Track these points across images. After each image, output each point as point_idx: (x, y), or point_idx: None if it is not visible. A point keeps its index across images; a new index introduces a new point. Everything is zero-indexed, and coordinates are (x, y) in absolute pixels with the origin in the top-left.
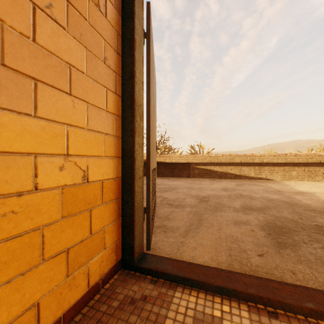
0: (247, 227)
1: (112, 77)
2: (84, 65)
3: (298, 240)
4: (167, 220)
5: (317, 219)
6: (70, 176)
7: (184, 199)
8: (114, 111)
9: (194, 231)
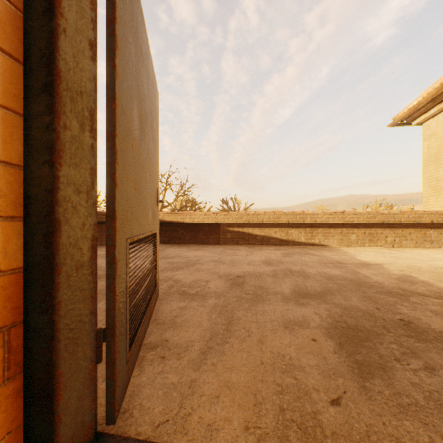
0: (306, 332)
1: None
2: None
3: (386, 355)
4: (172, 328)
5: (399, 309)
6: None
7: (207, 281)
8: None
9: (218, 350)
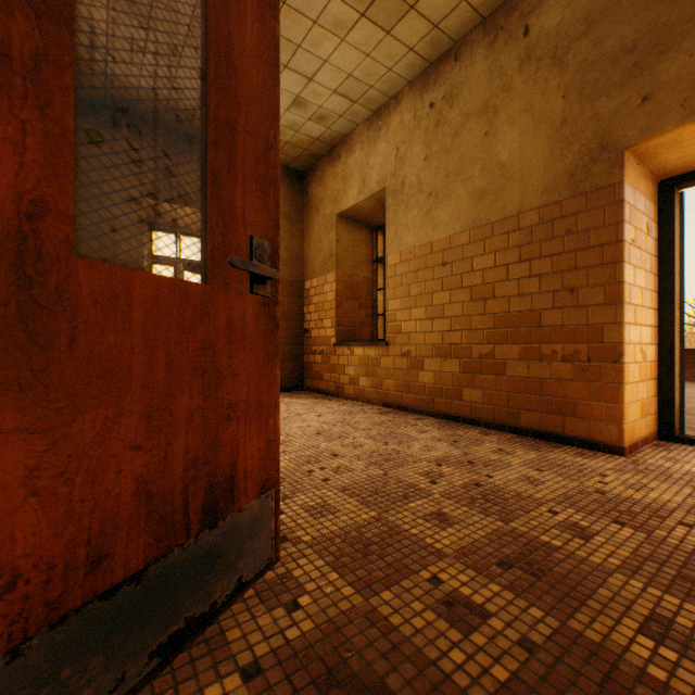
0: None
1: (653, 279)
2: (644, 283)
3: None
4: (688, 424)
5: None
6: (640, 357)
7: None
8: (653, 306)
9: None
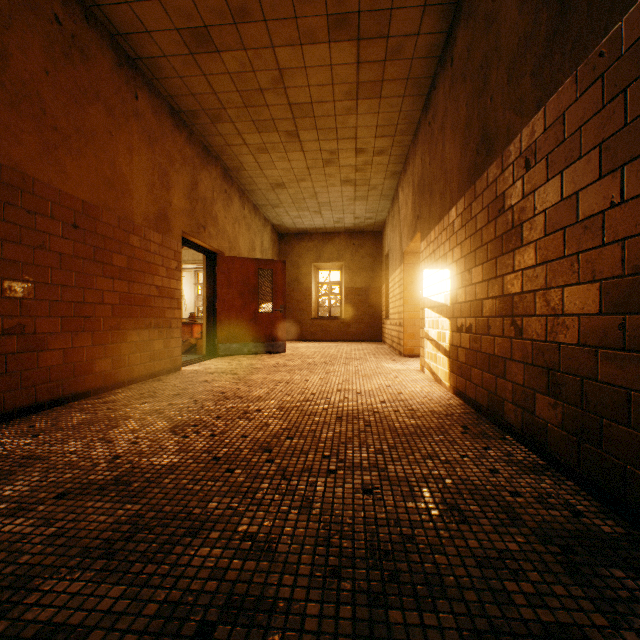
0: None
1: None
2: None
3: None
4: None
5: None
6: None
7: None
8: None
9: None
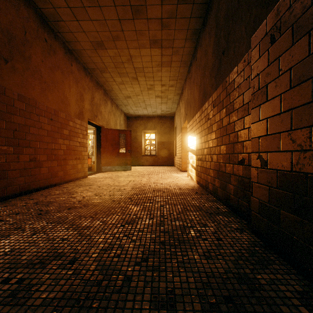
0: None
1: None
2: None
3: None
4: None
5: None
6: None
7: None
8: None
9: None
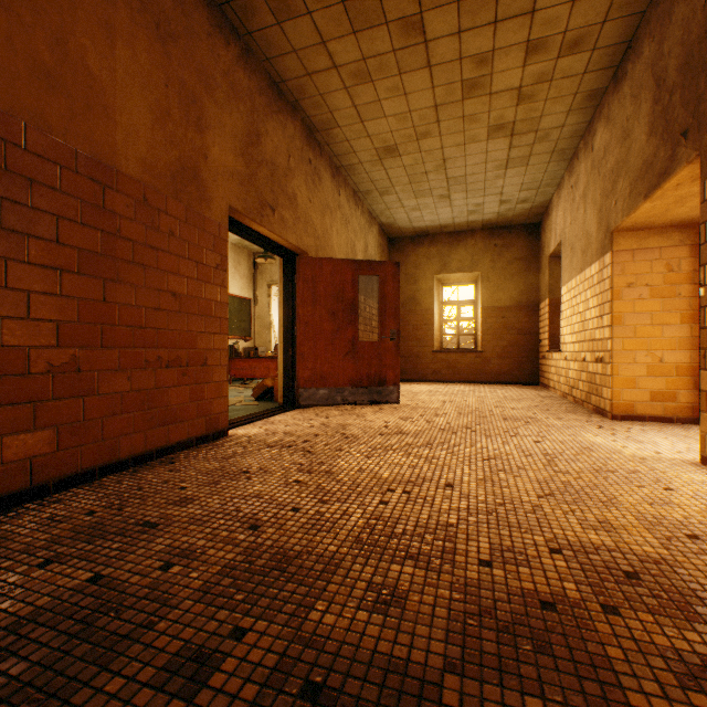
0: None
1: (685, 302)
2: (660, 307)
3: None
4: None
5: None
6: (650, 359)
7: None
8: (688, 322)
9: None
